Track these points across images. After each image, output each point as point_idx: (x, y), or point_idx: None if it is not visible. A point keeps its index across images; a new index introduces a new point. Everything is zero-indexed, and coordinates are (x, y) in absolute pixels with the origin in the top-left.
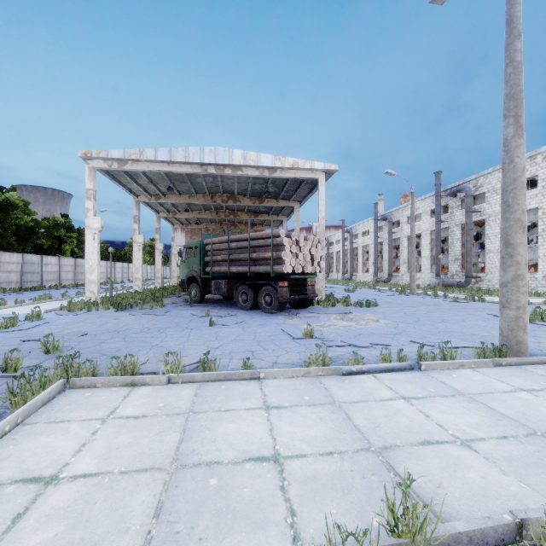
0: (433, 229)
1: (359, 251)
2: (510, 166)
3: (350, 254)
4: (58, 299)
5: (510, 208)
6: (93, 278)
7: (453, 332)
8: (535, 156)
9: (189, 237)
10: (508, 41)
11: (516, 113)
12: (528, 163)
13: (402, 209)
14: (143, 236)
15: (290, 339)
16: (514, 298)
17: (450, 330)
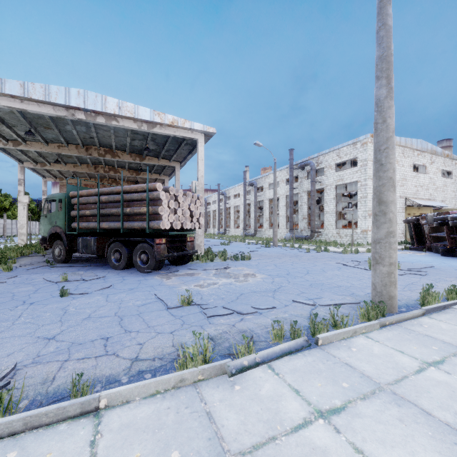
0: (288, 194)
1: (231, 210)
2: (383, 126)
3: (224, 213)
4: None
5: (383, 167)
6: None
7: (322, 284)
8: (356, 143)
9: (65, 192)
10: (380, 5)
11: (388, 74)
12: (352, 148)
13: (265, 177)
14: None
15: (163, 310)
16: (387, 254)
17: (318, 282)
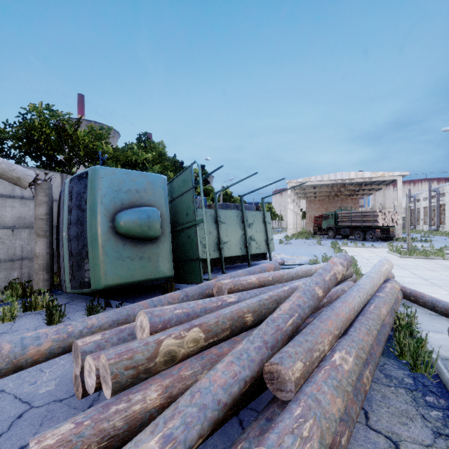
0: None
1: (446, 207)
2: None
3: (436, 210)
4: None
5: None
6: (290, 227)
7: None
8: None
9: (308, 204)
10: None
11: None
12: None
13: None
14: (297, 208)
15: (382, 246)
16: None
17: None
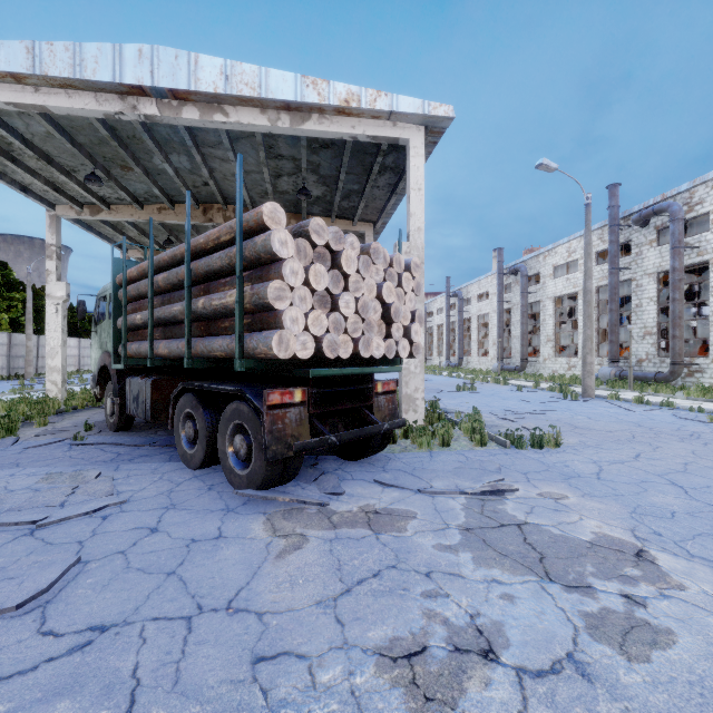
0: (602, 283)
1: (473, 323)
2: None
3: (458, 329)
4: None
5: None
6: None
7: None
8: None
9: None
10: None
11: None
12: None
13: (544, 255)
14: (66, 285)
15: None
16: None
17: None
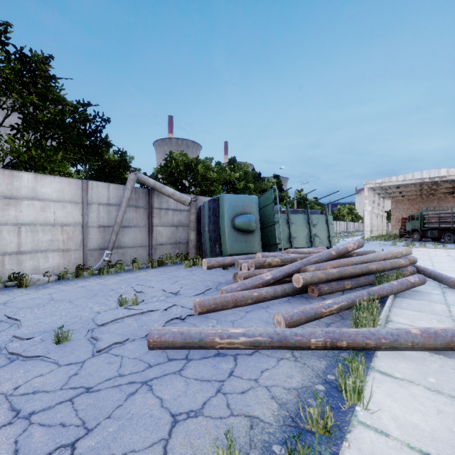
0: None
1: None
2: None
3: None
4: (344, 238)
5: None
6: (368, 229)
7: None
8: None
9: (394, 205)
10: None
11: None
12: None
13: None
14: (377, 210)
15: None
16: None
17: None
